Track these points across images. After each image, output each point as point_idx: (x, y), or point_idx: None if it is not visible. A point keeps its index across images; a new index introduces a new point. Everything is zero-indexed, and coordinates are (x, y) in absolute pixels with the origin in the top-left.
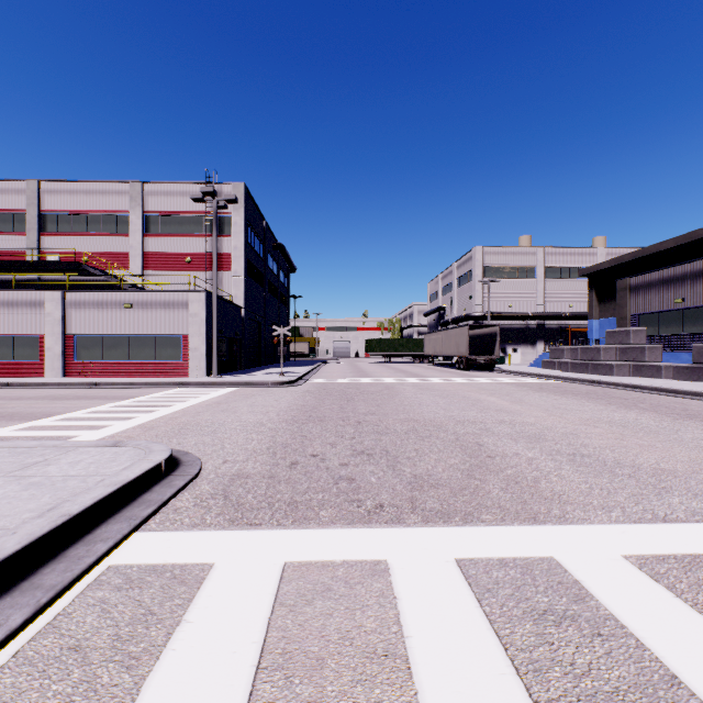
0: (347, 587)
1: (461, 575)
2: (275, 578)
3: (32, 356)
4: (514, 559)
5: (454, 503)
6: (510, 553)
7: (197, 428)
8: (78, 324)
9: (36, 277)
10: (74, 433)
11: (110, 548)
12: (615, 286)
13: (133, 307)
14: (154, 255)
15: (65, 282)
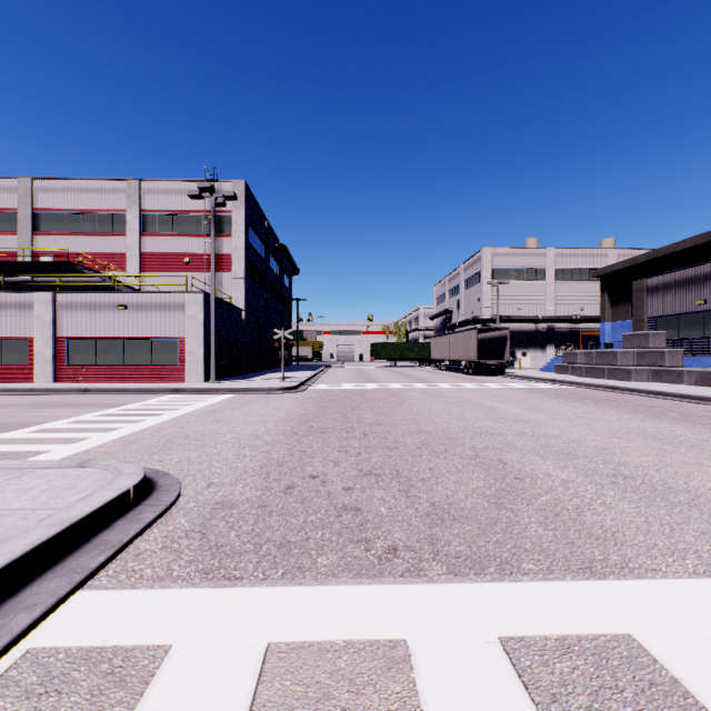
0: (353, 691)
1: (511, 667)
2: (251, 673)
3: (21, 360)
4: (579, 639)
5: (485, 545)
6: (571, 627)
7: (184, 442)
8: (69, 327)
9: (29, 278)
10: (45, 447)
11: (34, 621)
12: (629, 288)
13: (127, 309)
14: (151, 255)
15: (56, 283)
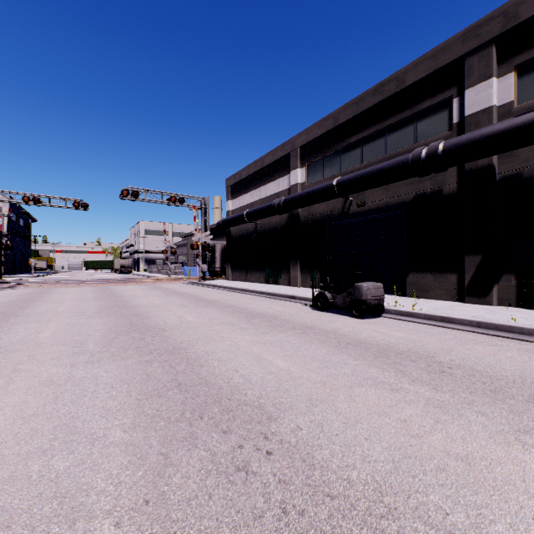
0: None
1: None
2: None
3: None
4: None
5: None
6: None
7: None
8: None
9: None
10: None
11: None
12: None
13: None
14: None
15: None
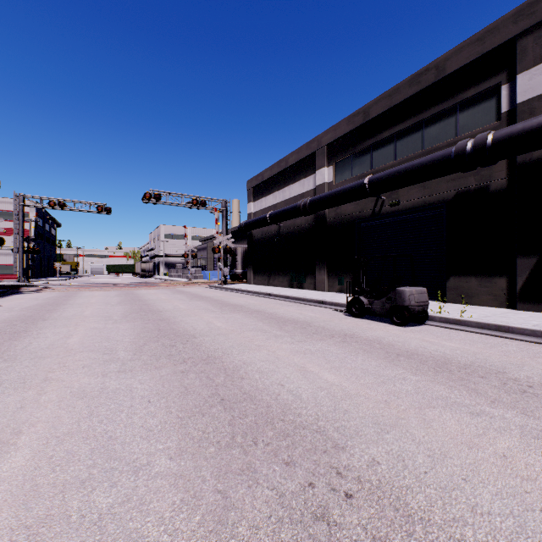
0: None
1: None
2: None
3: None
4: None
5: None
6: None
7: None
8: None
9: None
10: None
11: None
12: None
13: None
14: None
15: None
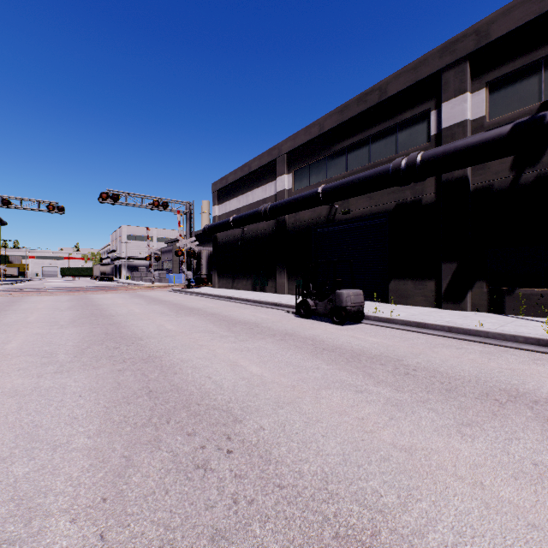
0: None
1: None
2: None
3: None
4: None
5: None
6: None
7: None
8: None
9: None
10: None
11: None
12: None
13: None
14: None
15: None
